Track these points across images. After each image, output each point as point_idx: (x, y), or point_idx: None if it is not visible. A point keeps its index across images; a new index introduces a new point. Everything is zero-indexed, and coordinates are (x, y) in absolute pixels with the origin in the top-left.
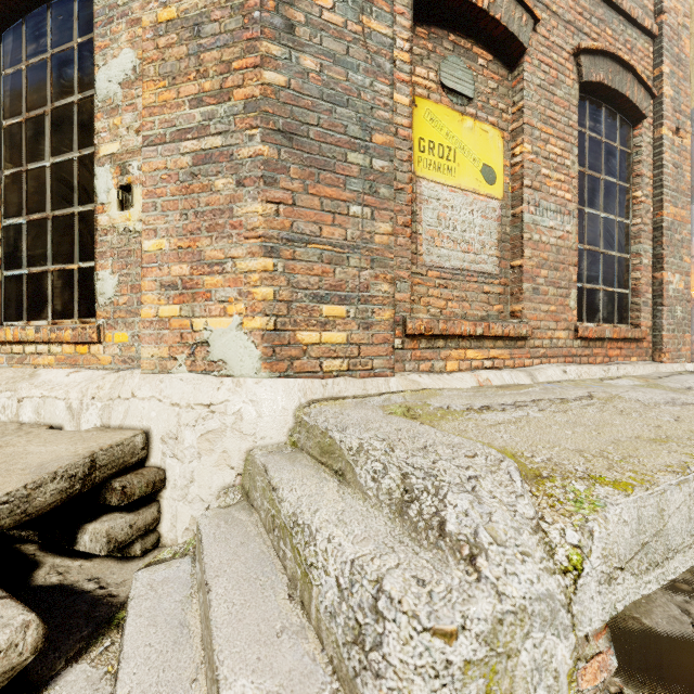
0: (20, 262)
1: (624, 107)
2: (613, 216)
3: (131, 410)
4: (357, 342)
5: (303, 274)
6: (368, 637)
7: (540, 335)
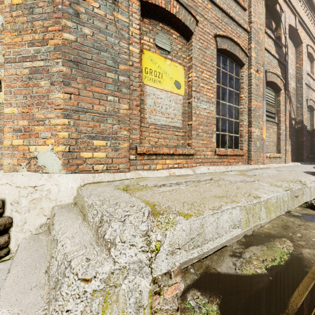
0: None
1: (236, 60)
2: (232, 104)
3: None
4: (111, 157)
5: (83, 126)
6: (59, 285)
7: (199, 153)
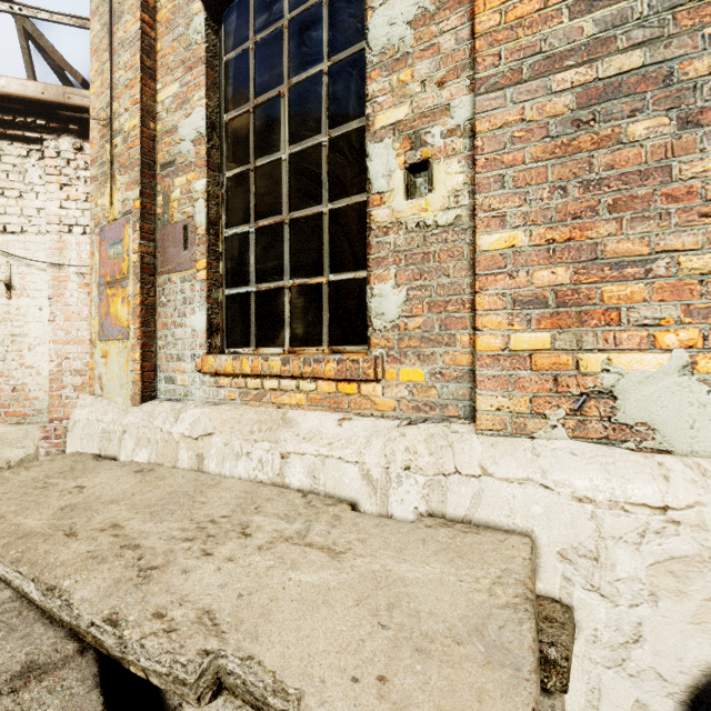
0: (246, 278)
1: None
2: None
3: (486, 496)
4: None
5: None
6: None
7: None
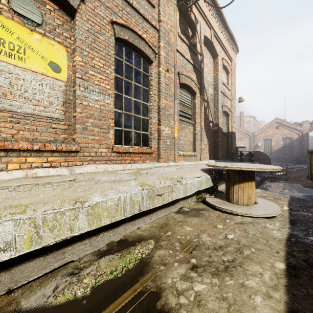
0: None
1: (143, 55)
2: (139, 100)
3: None
4: None
5: None
6: None
7: (88, 150)
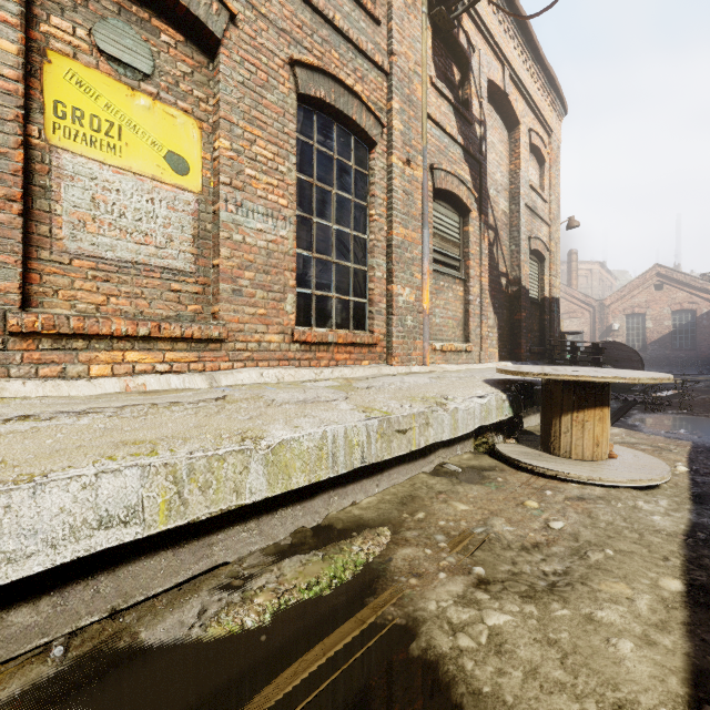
0: None
1: (356, 130)
2: (347, 229)
3: None
4: None
5: None
6: None
7: (244, 338)
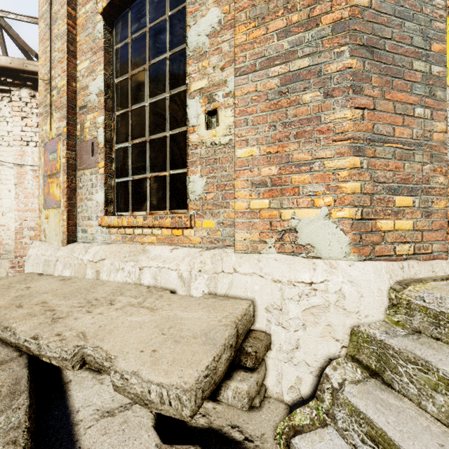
0: (126, 173)
1: None
2: None
3: (235, 282)
4: (420, 228)
5: (381, 170)
6: None
7: None
